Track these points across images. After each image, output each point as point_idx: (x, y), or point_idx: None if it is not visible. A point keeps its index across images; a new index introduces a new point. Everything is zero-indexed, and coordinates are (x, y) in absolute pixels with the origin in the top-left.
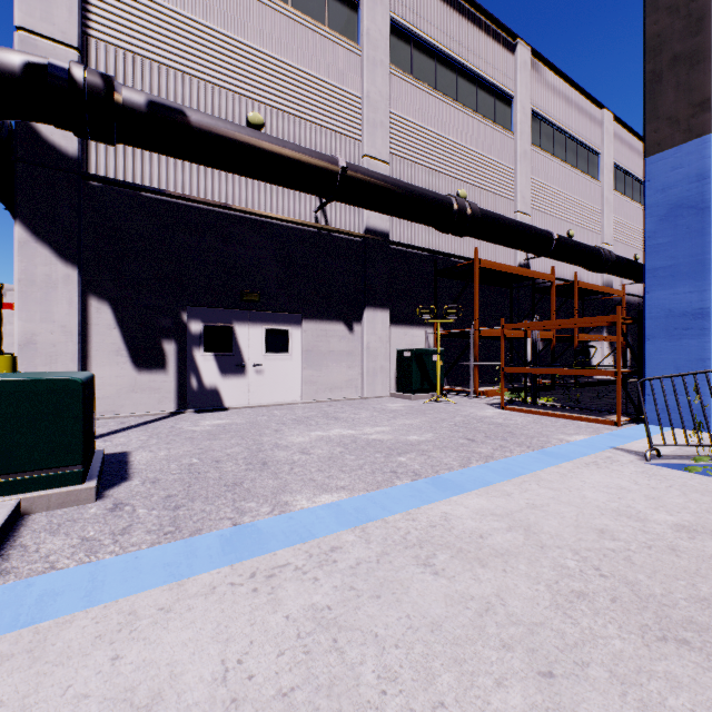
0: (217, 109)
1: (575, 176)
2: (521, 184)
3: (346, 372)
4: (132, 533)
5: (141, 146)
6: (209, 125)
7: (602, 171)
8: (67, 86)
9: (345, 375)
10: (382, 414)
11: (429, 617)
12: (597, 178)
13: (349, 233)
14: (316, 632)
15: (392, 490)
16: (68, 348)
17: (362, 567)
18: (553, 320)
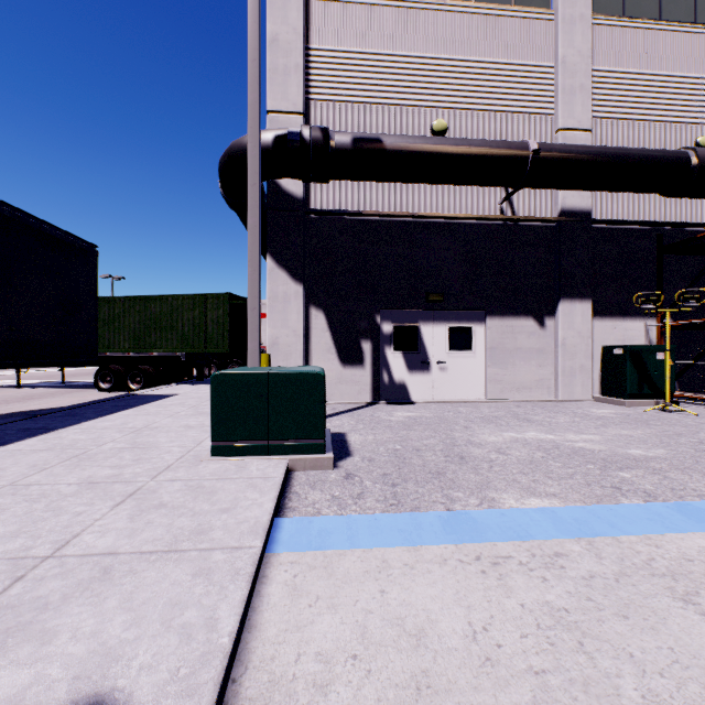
0: (404, 127)
1: None
2: None
3: (536, 371)
4: (366, 499)
5: (347, 178)
6: (400, 145)
7: None
8: (299, 145)
9: (534, 374)
10: (585, 420)
11: (703, 660)
12: None
13: (540, 219)
14: (556, 628)
15: (618, 507)
16: (297, 348)
17: (596, 581)
18: None
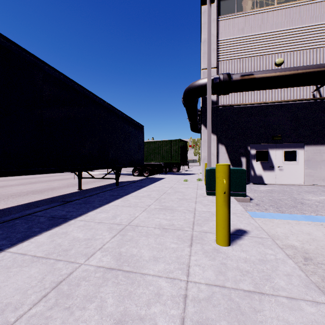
0: (261, 65)
1: None
2: None
3: None
4: (269, 210)
5: (237, 91)
6: (262, 75)
7: None
8: (218, 82)
9: None
10: None
11: None
12: None
13: None
14: None
15: None
16: (213, 160)
17: None
18: None
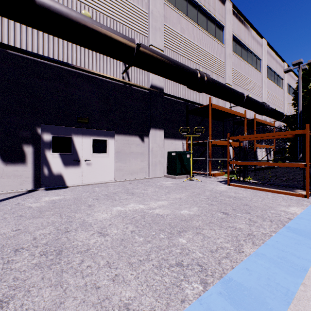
0: None
1: (251, 69)
2: (227, 69)
3: (140, 163)
4: None
5: None
6: (49, 3)
7: (262, 68)
8: None
9: (139, 165)
10: (161, 189)
11: None
12: (260, 71)
13: (142, 86)
14: None
15: None
16: None
17: None
18: (261, 134)
